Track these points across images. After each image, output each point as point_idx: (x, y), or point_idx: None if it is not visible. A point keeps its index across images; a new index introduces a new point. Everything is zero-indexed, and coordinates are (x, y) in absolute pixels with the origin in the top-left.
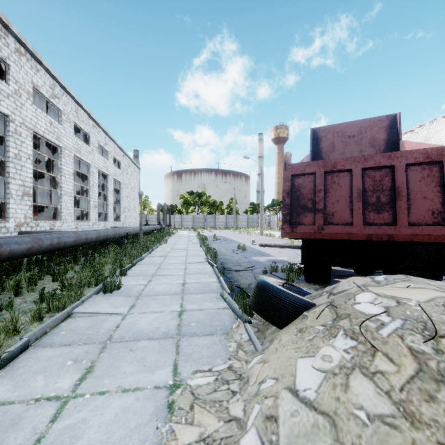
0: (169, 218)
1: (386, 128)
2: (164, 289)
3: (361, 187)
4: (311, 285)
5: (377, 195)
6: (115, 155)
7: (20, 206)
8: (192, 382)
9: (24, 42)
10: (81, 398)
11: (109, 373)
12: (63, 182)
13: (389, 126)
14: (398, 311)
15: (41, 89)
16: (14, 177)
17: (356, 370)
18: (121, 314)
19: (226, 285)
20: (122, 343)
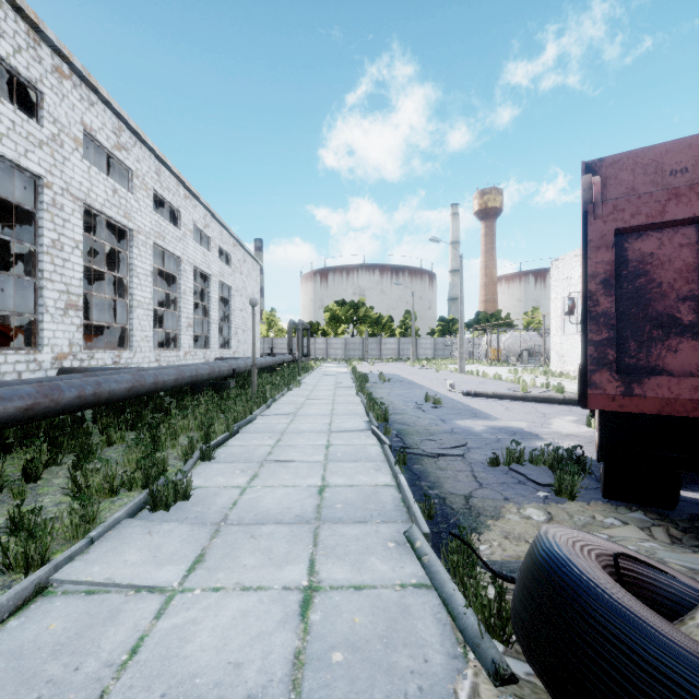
0: (307, 344)
1: None
2: (279, 504)
3: None
4: (623, 510)
5: None
6: (222, 244)
7: (62, 325)
8: None
9: (67, 54)
10: None
11: None
12: (135, 287)
13: None
14: None
15: (98, 134)
16: (52, 279)
17: None
18: (162, 591)
19: (416, 503)
20: None
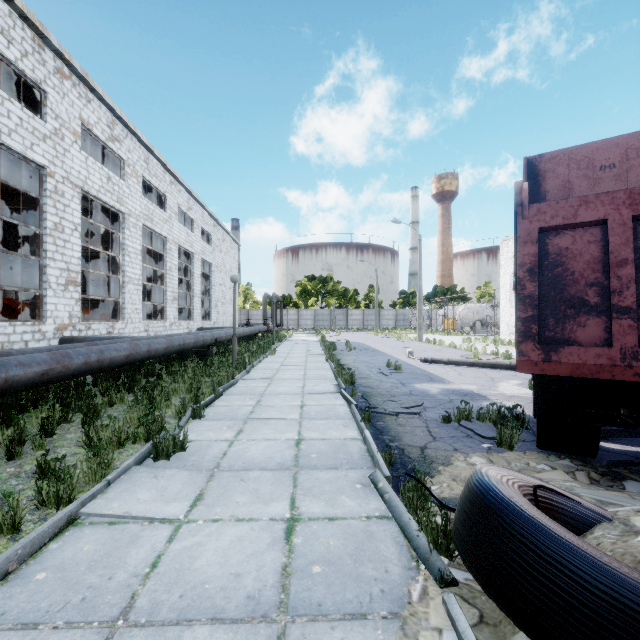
0: (280, 315)
1: None
2: (262, 454)
3: None
4: (553, 458)
5: None
6: (203, 224)
7: (63, 300)
8: None
9: (68, 57)
10: None
11: None
12: (127, 264)
13: None
14: None
15: (94, 128)
16: (54, 258)
17: None
18: (171, 522)
19: (379, 453)
20: (148, 630)
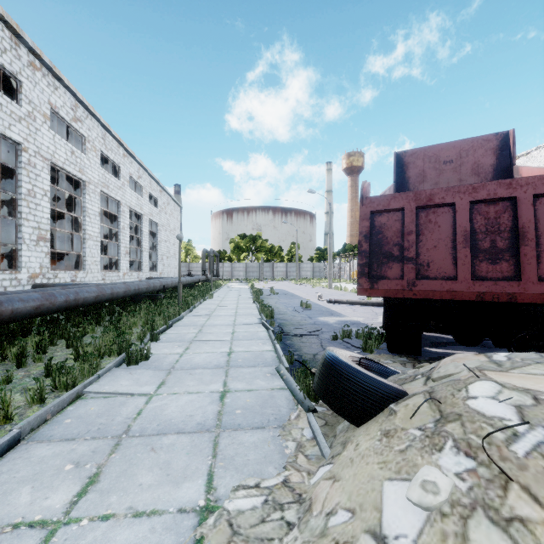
0: (216, 267)
1: (495, 151)
2: (204, 360)
3: (469, 227)
4: (396, 357)
5: (491, 238)
6: (151, 190)
7: (34, 253)
8: (231, 504)
9: (39, 53)
10: (76, 526)
11: (119, 484)
12: (87, 224)
13: (498, 147)
14: (538, 414)
15: (60, 111)
16: (28, 218)
17: (478, 512)
18: (145, 395)
19: (284, 356)
20: (141, 438)
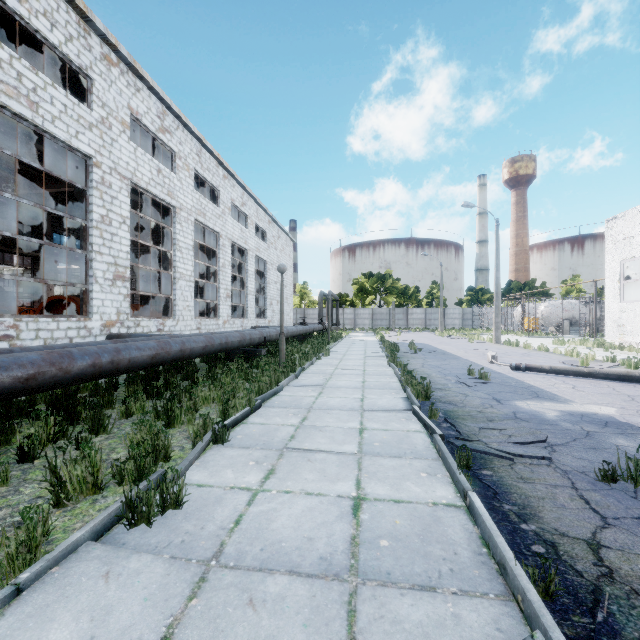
0: (336, 314)
1: None
2: (297, 528)
3: None
4: None
5: None
6: (258, 221)
7: (110, 295)
8: None
9: (114, 42)
10: None
11: None
12: (178, 260)
13: None
14: None
15: (143, 118)
16: (101, 251)
17: None
18: None
19: (518, 564)
20: None
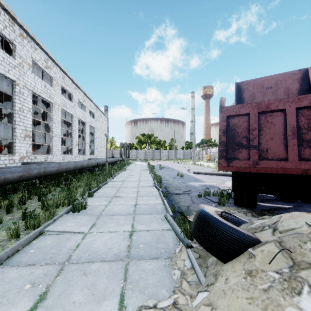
0: (128, 152)
1: (299, 80)
2: (120, 209)
3: (296, 125)
4: (240, 208)
5: None
6: (91, 108)
7: (23, 144)
8: None
9: (26, 28)
10: None
11: (59, 302)
12: (54, 127)
13: (301, 78)
14: None
15: (38, 62)
16: (19, 124)
17: None
18: (82, 233)
19: (169, 207)
20: (77, 264)
